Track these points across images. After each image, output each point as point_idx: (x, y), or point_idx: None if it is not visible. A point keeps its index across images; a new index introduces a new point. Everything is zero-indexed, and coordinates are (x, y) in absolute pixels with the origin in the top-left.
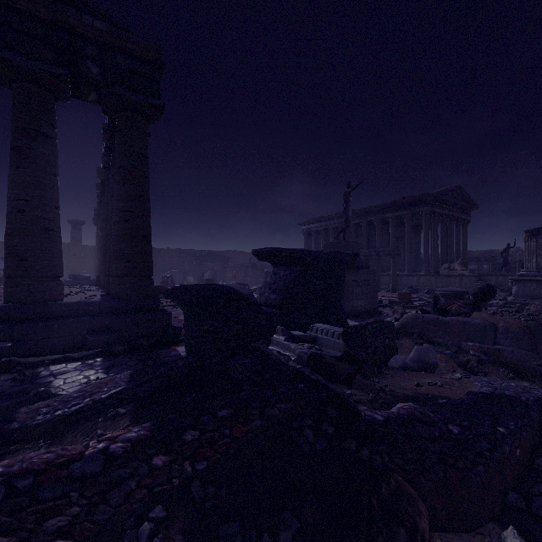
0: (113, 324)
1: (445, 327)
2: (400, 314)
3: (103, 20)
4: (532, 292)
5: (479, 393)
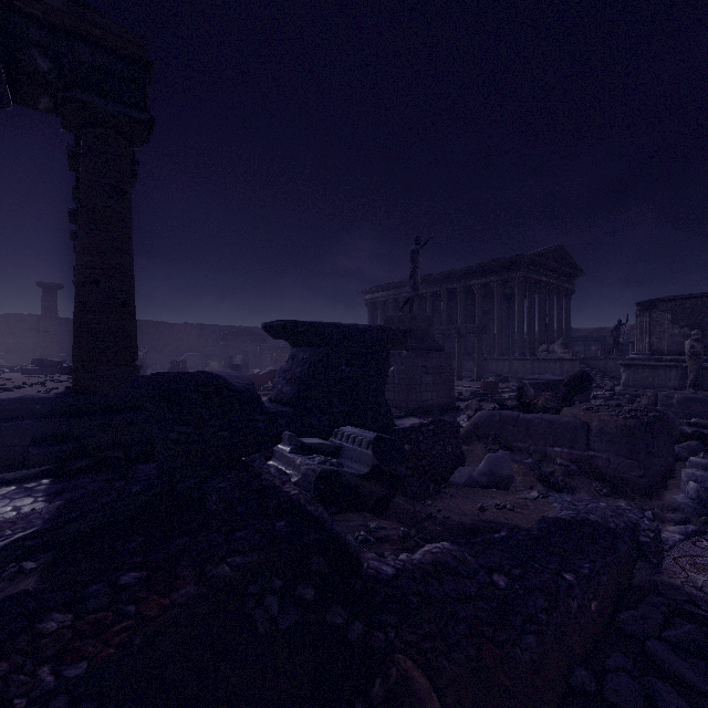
0: (73, 430)
1: (526, 427)
2: (474, 411)
3: None
4: (644, 380)
5: (556, 519)
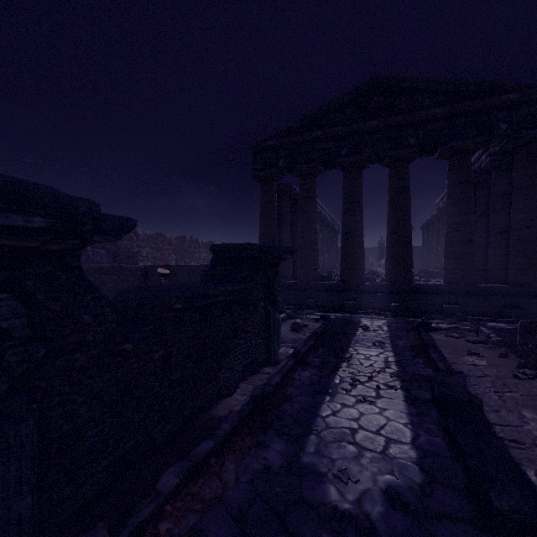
0: (521, 304)
1: None
2: None
3: (512, 90)
4: None
5: None
